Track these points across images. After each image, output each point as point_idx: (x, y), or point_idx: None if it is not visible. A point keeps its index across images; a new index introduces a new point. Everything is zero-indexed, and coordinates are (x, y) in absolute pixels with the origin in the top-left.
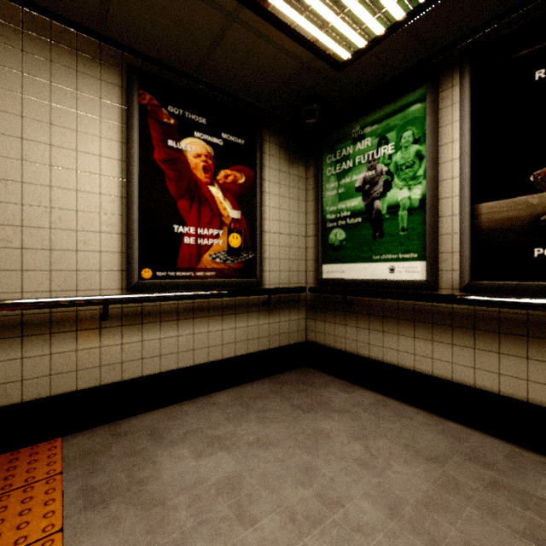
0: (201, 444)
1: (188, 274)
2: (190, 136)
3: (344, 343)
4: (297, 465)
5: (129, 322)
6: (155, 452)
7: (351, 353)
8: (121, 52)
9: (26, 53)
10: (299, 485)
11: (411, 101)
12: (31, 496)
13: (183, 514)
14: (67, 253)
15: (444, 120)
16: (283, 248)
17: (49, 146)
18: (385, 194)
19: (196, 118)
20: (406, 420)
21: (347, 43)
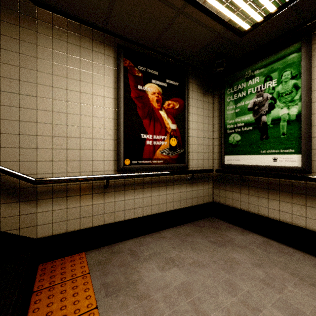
0: (162, 262)
1: (148, 162)
2: (149, 82)
3: (239, 204)
4: (223, 280)
5: (118, 189)
6: (137, 265)
7: (244, 210)
8: (114, 38)
9: (69, 43)
10: (228, 294)
11: (290, 52)
12: (77, 285)
13: (162, 305)
14: (88, 151)
15: (315, 63)
16: (200, 146)
17: (79, 93)
18: (269, 112)
19: (152, 71)
20: (288, 256)
21: (249, 19)
